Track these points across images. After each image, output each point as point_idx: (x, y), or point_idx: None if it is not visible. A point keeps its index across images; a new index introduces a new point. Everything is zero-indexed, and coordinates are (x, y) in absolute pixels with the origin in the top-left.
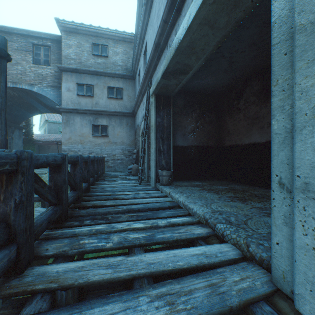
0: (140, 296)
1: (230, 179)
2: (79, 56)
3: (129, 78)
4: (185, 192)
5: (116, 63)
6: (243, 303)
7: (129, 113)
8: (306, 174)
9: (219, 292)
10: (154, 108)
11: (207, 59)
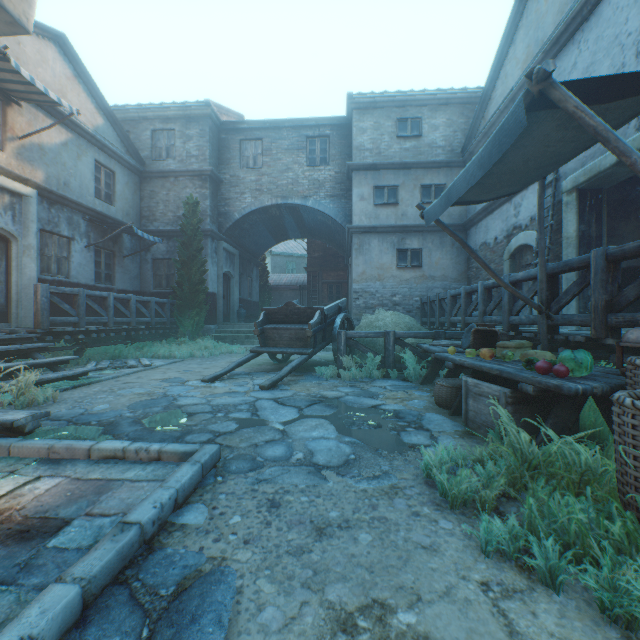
0: None
1: None
2: (377, 143)
3: (457, 166)
4: None
5: (434, 144)
6: None
7: (456, 226)
8: None
9: None
10: (575, 211)
11: None
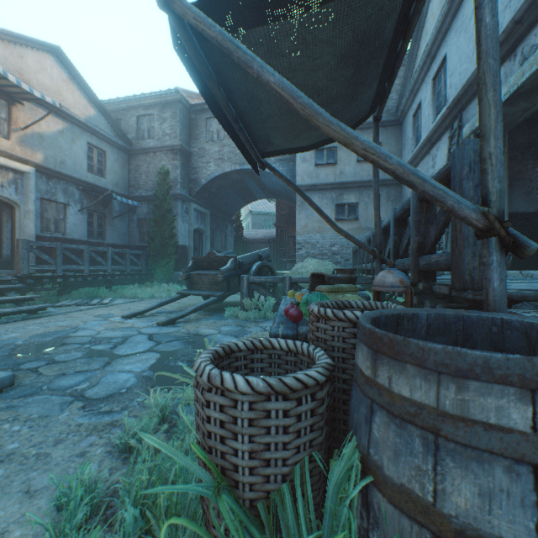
0: None
1: None
2: None
3: (391, 125)
4: None
5: None
6: None
7: (391, 180)
8: None
9: None
10: None
11: None
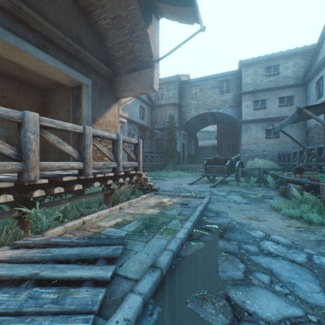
0: None
1: None
2: (254, 80)
3: (300, 85)
4: None
5: (286, 76)
6: None
7: None
8: None
9: None
10: None
11: None
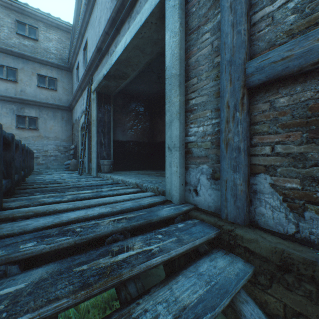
0: (94, 208)
1: (160, 168)
2: None
3: (65, 69)
4: (124, 175)
5: (49, 50)
6: (150, 205)
7: (65, 106)
8: (175, 140)
9: (139, 203)
10: (96, 104)
11: (142, 71)
